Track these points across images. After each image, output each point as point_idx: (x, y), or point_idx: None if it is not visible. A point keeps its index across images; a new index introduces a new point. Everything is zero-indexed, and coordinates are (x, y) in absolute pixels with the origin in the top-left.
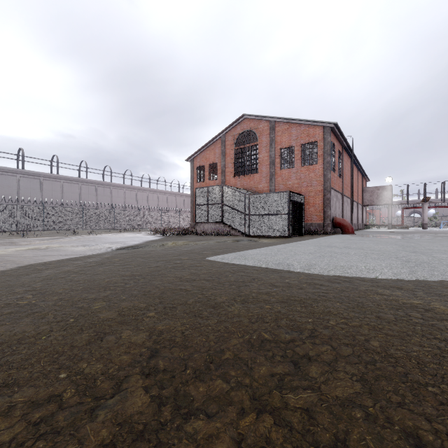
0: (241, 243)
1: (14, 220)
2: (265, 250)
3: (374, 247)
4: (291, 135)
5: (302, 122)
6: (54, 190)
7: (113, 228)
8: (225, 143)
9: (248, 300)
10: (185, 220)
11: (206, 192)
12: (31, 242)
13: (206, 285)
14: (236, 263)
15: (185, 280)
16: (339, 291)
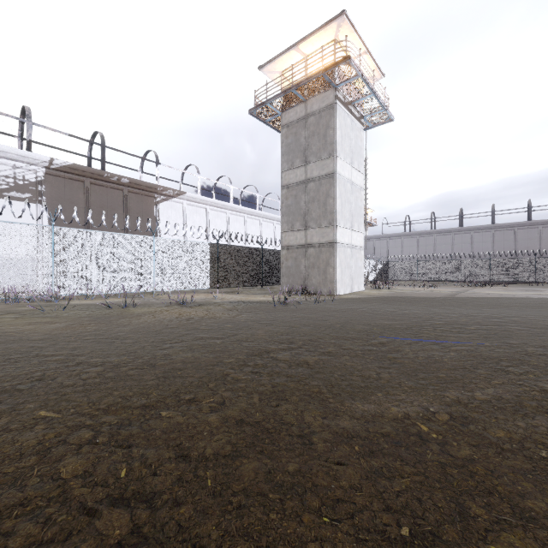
0: None
1: None
2: None
3: None
4: None
5: None
6: None
7: None
8: None
9: None
10: None
11: None
12: None
13: None
14: None
15: None
16: None
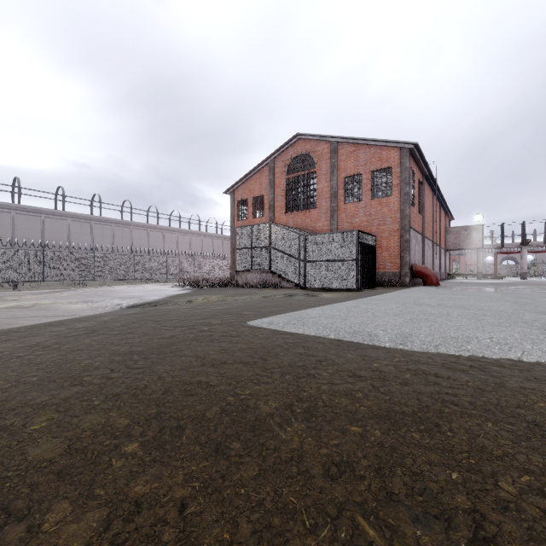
0: (295, 299)
1: (5, 268)
2: (330, 310)
3: (479, 305)
4: (358, 159)
5: (372, 142)
6: (59, 230)
7: (133, 278)
8: (273, 171)
9: (317, 411)
10: (223, 269)
11: (249, 232)
12: (21, 297)
13: (243, 373)
14: (291, 331)
15: (210, 363)
16: (474, 391)
